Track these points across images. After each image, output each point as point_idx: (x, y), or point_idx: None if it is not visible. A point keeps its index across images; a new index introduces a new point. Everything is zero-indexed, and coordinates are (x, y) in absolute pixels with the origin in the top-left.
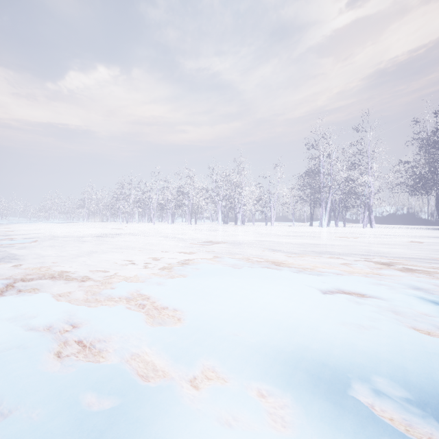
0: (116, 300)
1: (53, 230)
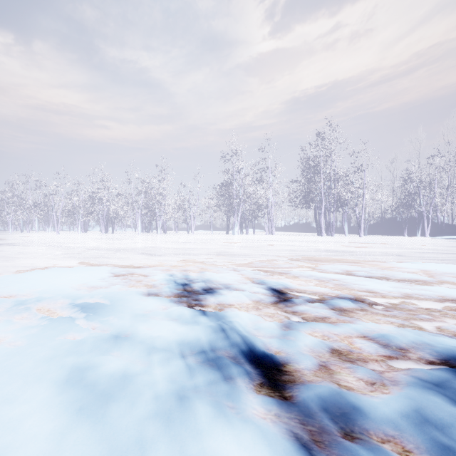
0: None
1: None
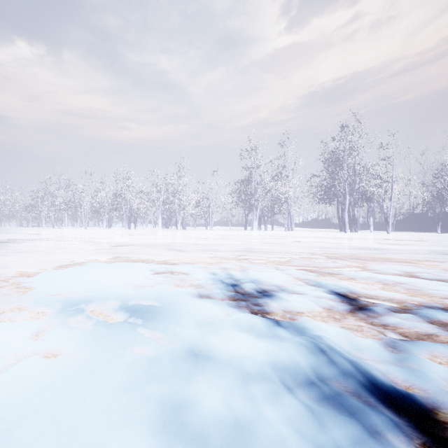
0: None
1: None
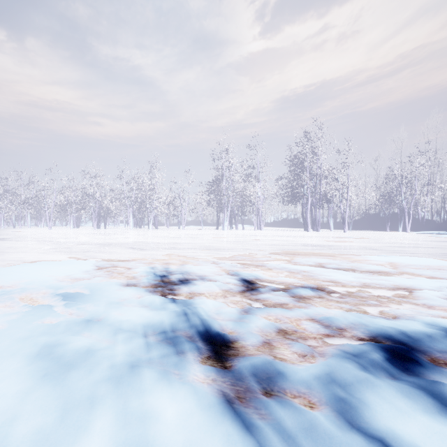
0: None
1: None
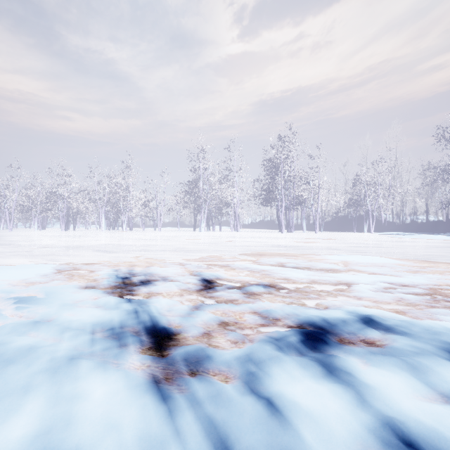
0: None
1: None
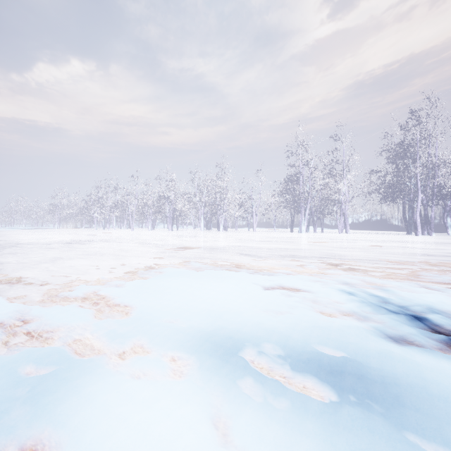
0: (72, 300)
1: (17, 237)
